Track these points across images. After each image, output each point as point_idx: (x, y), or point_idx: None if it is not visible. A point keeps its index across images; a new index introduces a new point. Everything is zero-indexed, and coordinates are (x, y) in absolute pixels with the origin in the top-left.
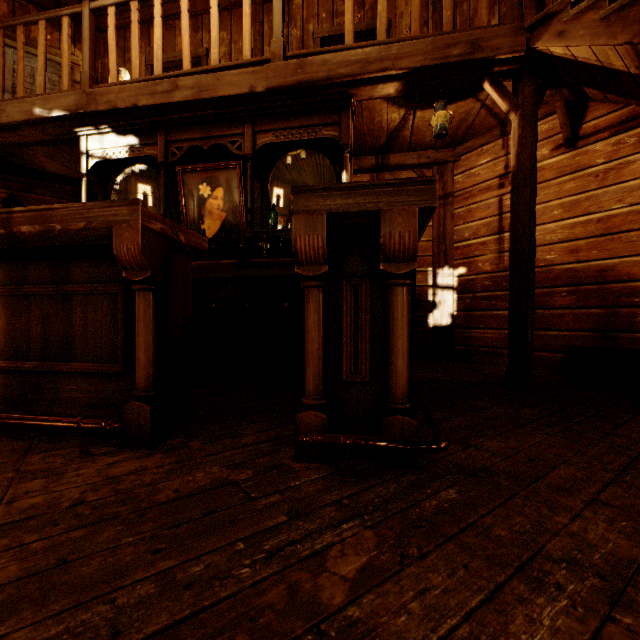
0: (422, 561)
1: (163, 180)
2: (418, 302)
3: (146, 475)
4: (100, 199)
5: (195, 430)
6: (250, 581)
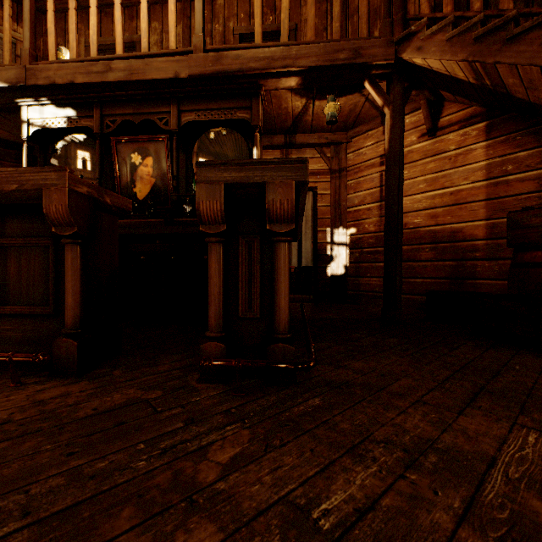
0: (281, 448)
1: (98, 148)
2: (319, 256)
3: (70, 398)
4: (40, 163)
5: (119, 362)
6: (144, 470)
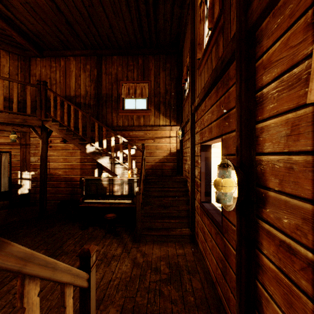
0: None
1: None
2: (13, 185)
3: None
4: None
5: None
6: None
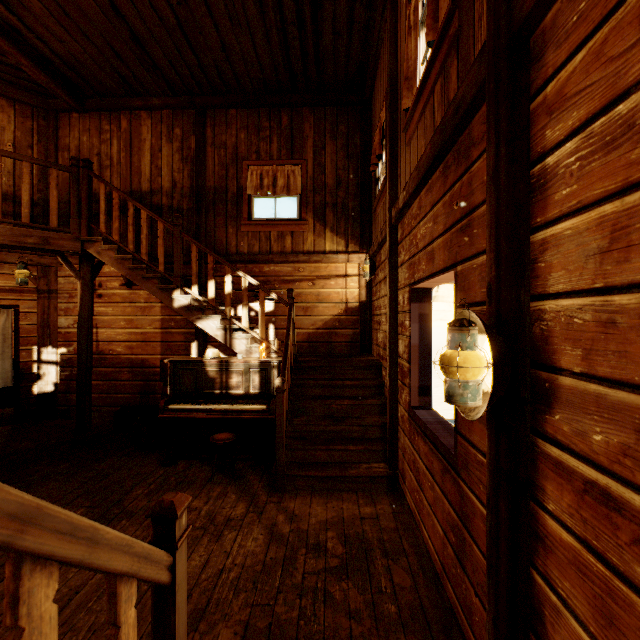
0: None
1: None
2: (23, 375)
3: None
4: None
5: None
6: None
